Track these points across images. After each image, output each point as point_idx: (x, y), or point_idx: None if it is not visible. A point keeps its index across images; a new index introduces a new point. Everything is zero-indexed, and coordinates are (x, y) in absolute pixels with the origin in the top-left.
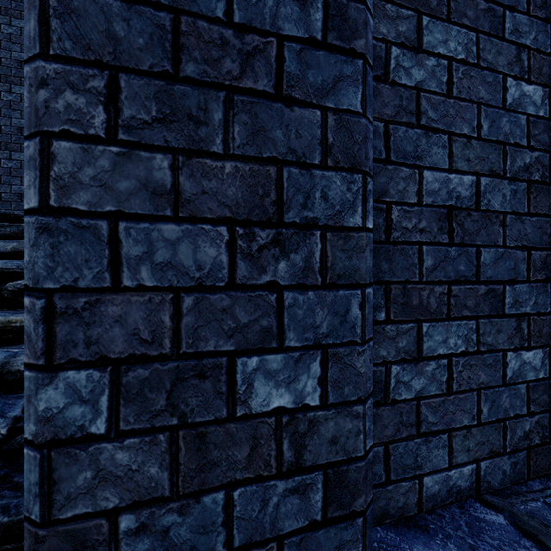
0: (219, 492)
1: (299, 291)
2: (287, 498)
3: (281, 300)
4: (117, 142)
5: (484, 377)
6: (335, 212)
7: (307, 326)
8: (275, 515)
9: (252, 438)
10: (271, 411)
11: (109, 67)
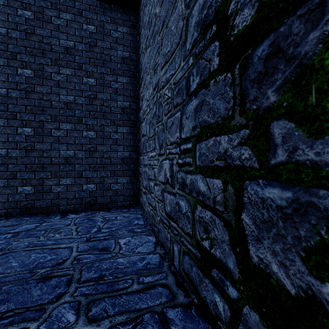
0: None
1: None
2: None
3: None
4: None
5: (10, 192)
6: None
7: None
8: None
9: None
10: None
11: None
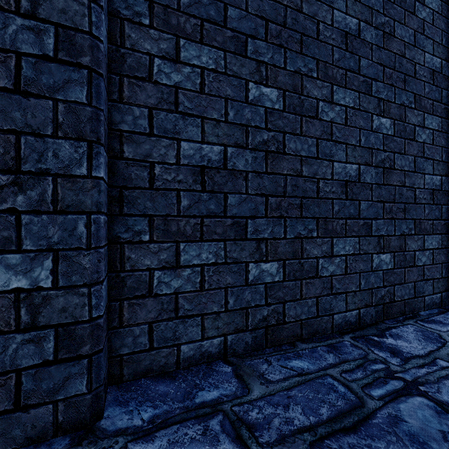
0: None
1: (34, 214)
2: (25, 345)
3: (19, 220)
4: None
5: (230, 280)
6: (65, 165)
7: (41, 237)
8: (14, 356)
9: None
10: (11, 290)
11: None
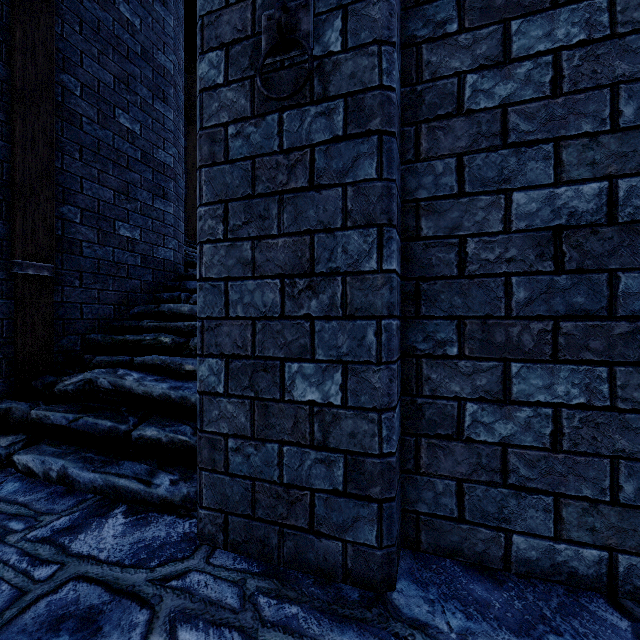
0: (276, 444)
1: (325, 321)
2: (317, 465)
3: (313, 326)
4: (228, 240)
5: (625, 443)
6: (353, 261)
7: (332, 346)
8: (309, 473)
9: (294, 416)
10: (306, 401)
11: (225, 201)
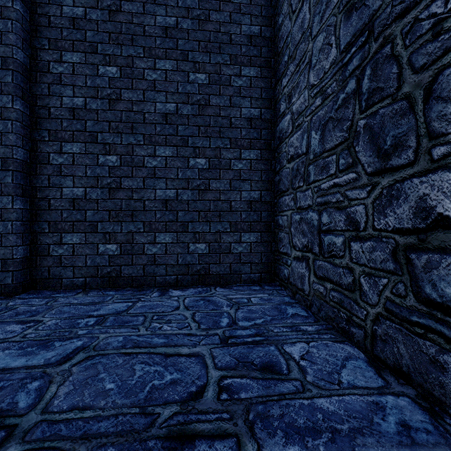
0: None
1: None
2: None
3: None
4: None
5: (88, 252)
6: (4, 205)
7: None
8: None
9: None
10: None
11: None
